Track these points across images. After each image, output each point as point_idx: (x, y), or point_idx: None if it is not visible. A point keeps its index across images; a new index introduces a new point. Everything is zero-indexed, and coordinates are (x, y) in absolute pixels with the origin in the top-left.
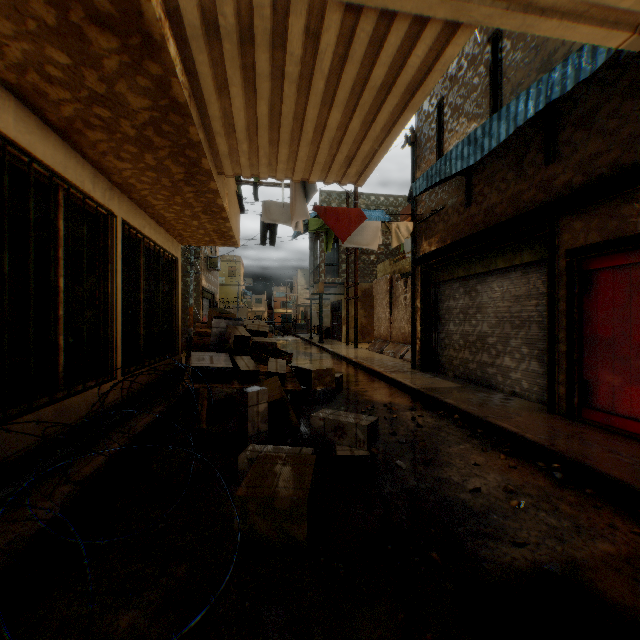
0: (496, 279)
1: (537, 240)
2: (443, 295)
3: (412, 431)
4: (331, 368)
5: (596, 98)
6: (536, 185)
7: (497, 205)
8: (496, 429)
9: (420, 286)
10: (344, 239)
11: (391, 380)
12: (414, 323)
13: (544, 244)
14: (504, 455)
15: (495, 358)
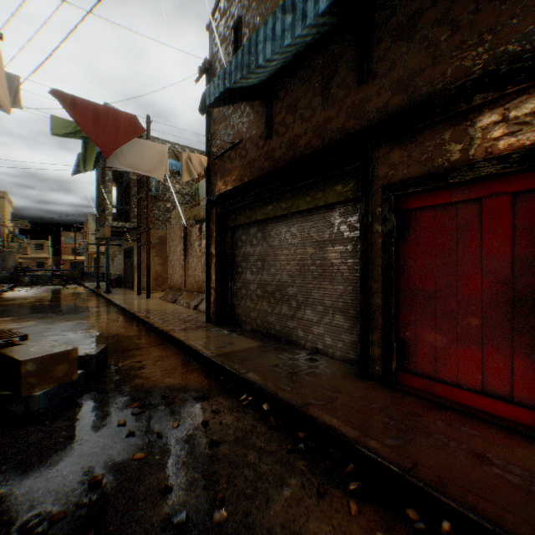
0: (297, 223)
1: (346, 176)
2: (240, 241)
3: (202, 463)
4: (70, 349)
5: (421, 2)
6: (347, 111)
7: (301, 136)
8: (326, 432)
9: (215, 230)
10: (109, 151)
11: (180, 343)
12: (209, 271)
13: (354, 181)
14: (355, 500)
15: (296, 310)
